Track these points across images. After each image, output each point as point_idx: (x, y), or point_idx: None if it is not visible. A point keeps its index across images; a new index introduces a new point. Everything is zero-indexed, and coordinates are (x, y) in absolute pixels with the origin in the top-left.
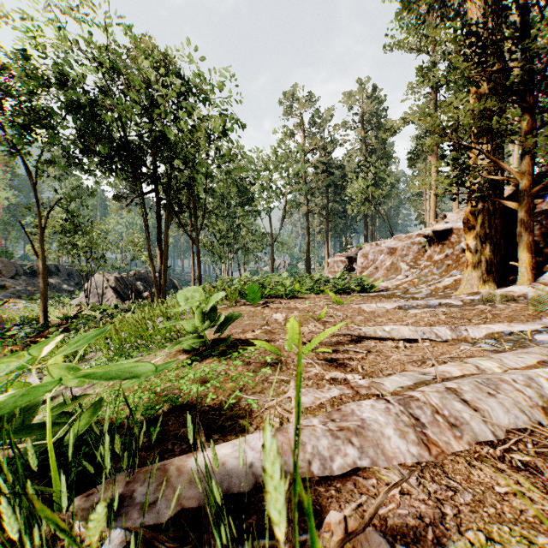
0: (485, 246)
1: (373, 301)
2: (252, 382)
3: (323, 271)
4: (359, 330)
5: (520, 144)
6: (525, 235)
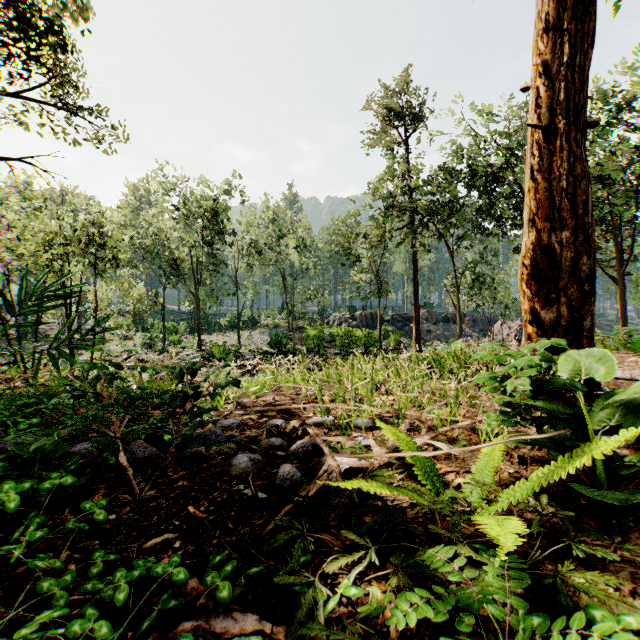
0: None
1: None
2: None
3: None
4: None
5: None
6: None
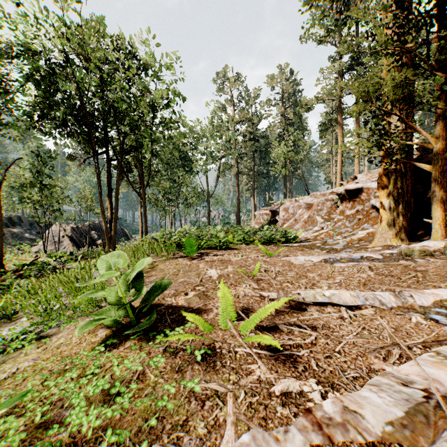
0: (398, 204)
1: (298, 252)
2: (172, 406)
3: (250, 222)
4: (297, 295)
5: None
6: (438, 195)
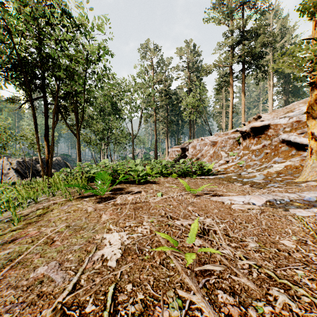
0: None
1: (221, 187)
2: None
3: (165, 157)
4: None
5: (273, 86)
6: None
